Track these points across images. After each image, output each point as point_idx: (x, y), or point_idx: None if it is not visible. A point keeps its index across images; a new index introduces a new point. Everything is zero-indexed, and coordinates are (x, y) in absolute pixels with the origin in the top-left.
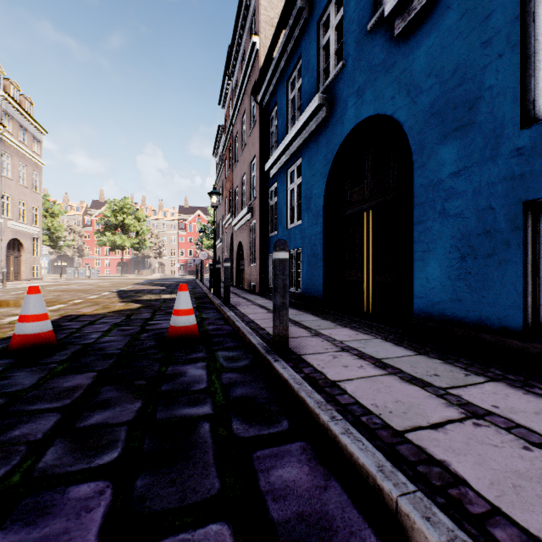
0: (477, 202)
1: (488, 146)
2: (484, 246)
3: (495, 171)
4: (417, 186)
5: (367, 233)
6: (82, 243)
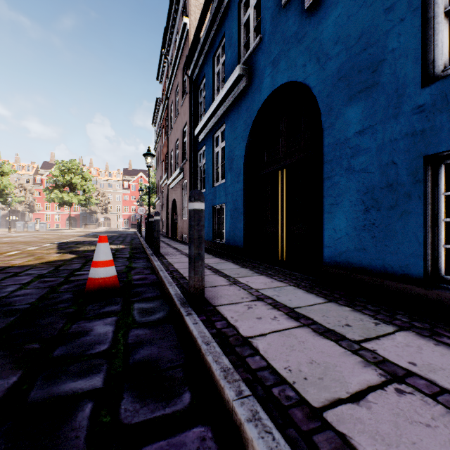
0: (380, 158)
1: (391, 105)
2: (387, 198)
3: (398, 128)
4: (326, 145)
5: (282, 189)
6: (33, 200)
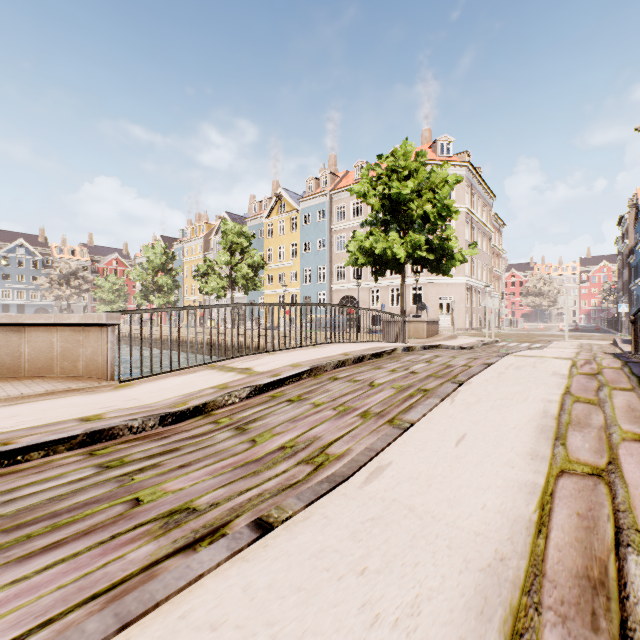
0: None
1: None
2: None
3: None
4: None
5: None
6: None
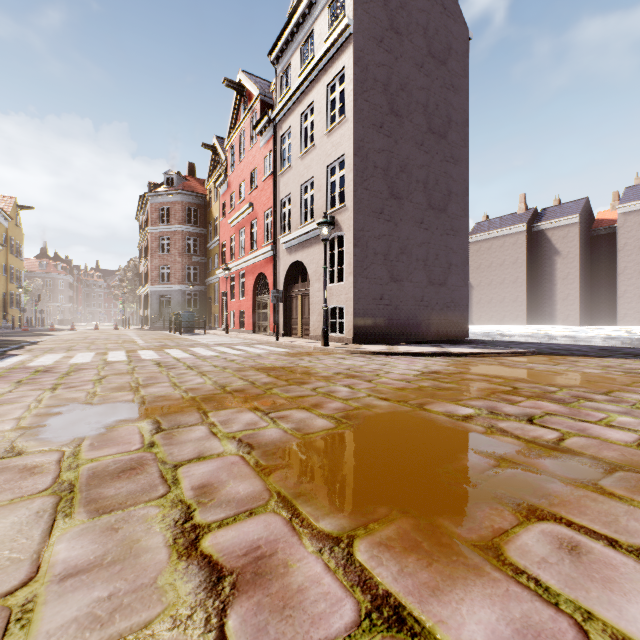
0: None
1: None
2: None
3: None
4: None
5: None
6: None
